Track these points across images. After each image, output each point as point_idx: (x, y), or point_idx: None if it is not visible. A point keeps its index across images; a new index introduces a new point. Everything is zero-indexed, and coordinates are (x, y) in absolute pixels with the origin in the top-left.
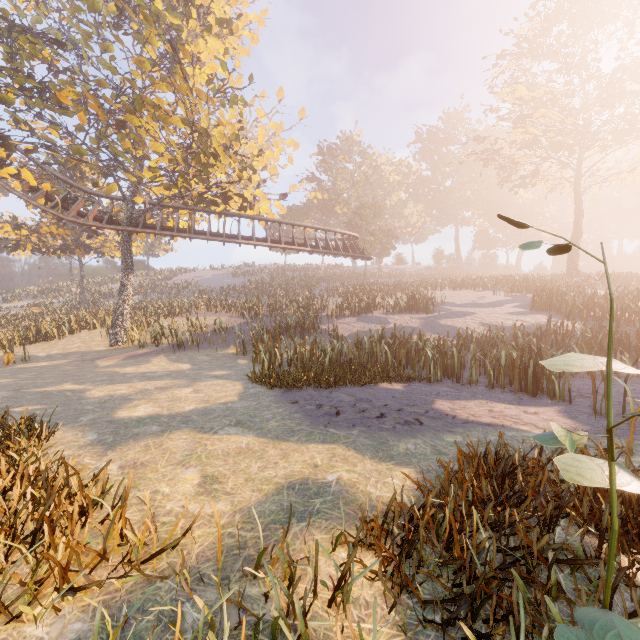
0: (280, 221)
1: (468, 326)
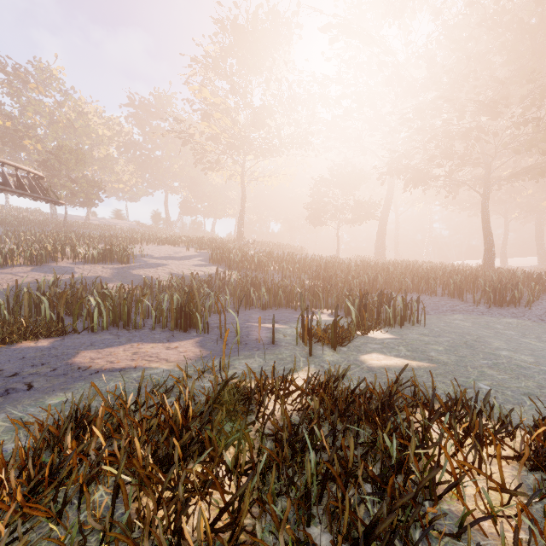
0: None
1: (158, 275)
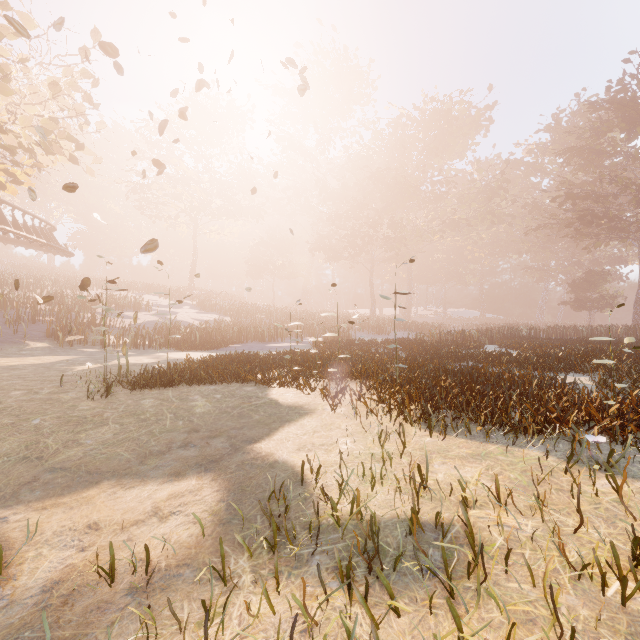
0: (6, 201)
1: (189, 320)
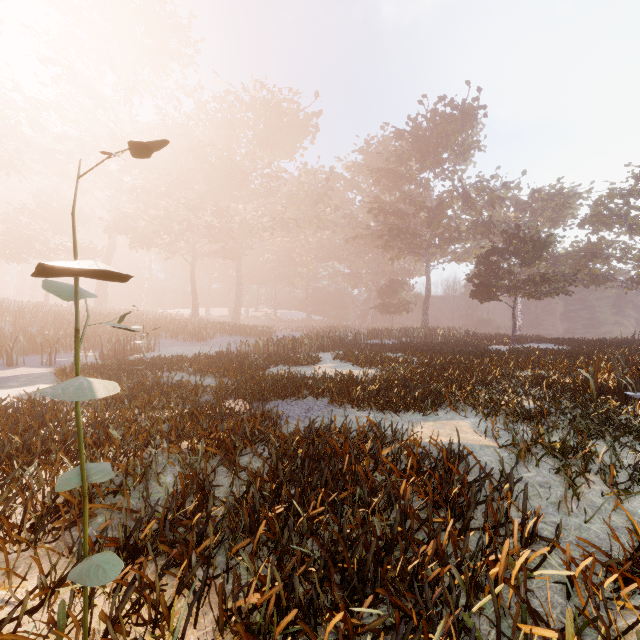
0: None
1: None
